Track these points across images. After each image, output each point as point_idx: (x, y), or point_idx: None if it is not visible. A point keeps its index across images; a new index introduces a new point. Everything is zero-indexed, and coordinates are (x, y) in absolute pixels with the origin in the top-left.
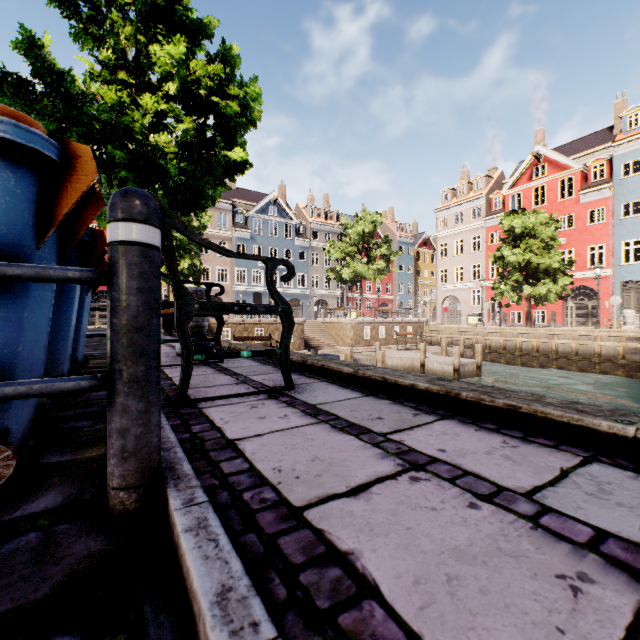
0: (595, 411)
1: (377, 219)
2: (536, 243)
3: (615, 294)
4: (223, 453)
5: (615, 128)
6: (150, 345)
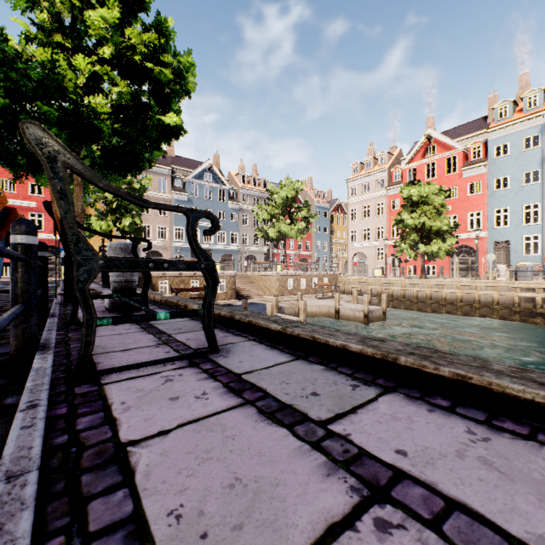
0: None
1: (298, 186)
2: (429, 209)
3: (489, 252)
4: (102, 476)
5: (488, 118)
6: None
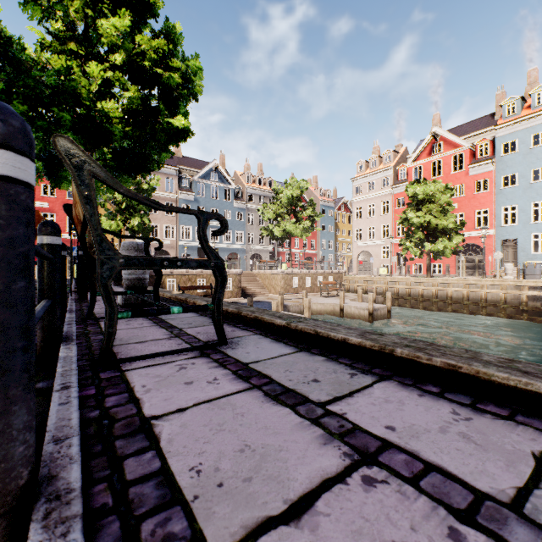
0: (539, 372)
1: (303, 185)
2: (435, 207)
3: (496, 250)
4: (132, 442)
5: (496, 115)
6: (10, 319)
